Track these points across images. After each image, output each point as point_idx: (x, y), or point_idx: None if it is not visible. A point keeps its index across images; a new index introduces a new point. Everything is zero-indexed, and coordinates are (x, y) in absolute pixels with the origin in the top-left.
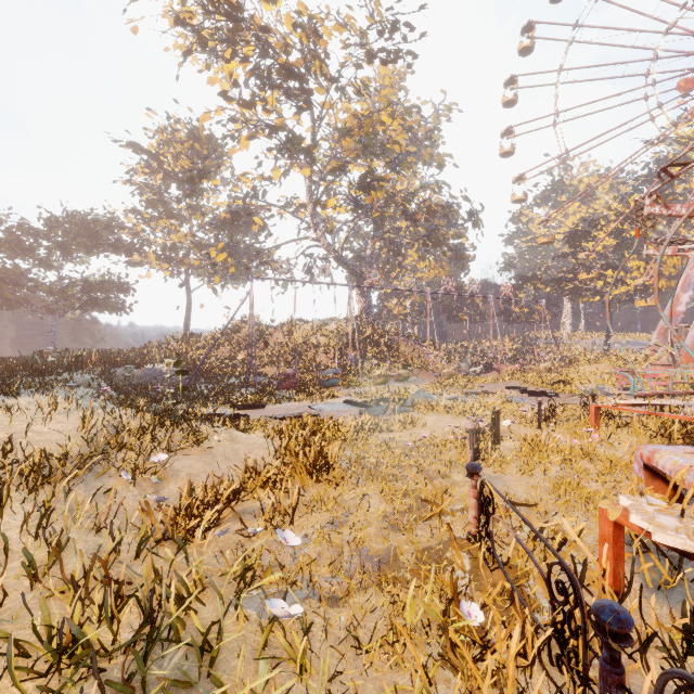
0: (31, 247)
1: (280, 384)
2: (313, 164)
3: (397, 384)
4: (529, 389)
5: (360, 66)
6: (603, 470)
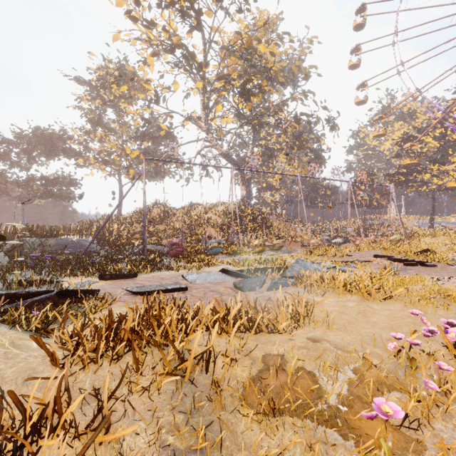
0: (6, 153)
1: (168, 252)
2: (205, 77)
3: (272, 252)
4: (399, 258)
5: None
6: None
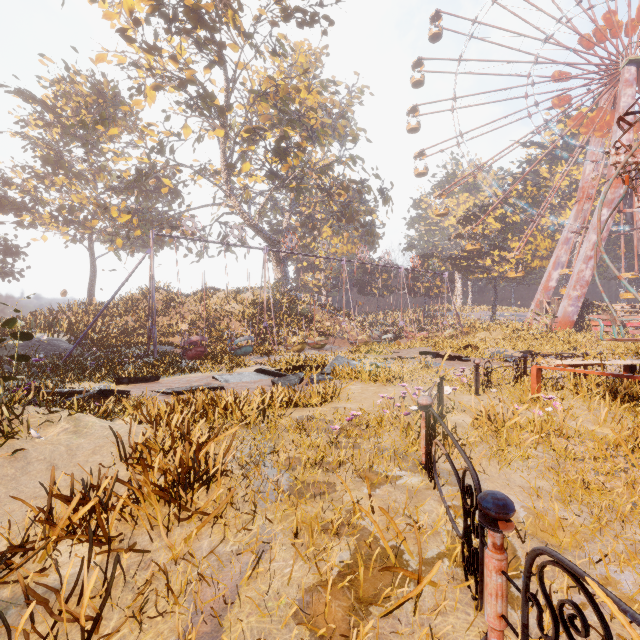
0: None
1: (185, 353)
2: (227, 125)
3: (313, 351)
4: (442, 354)
5: (276, 24)
6: (595, 452)
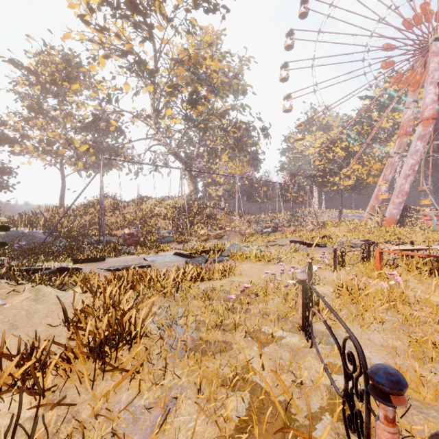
0: None
1: (125, 241)
2: (155, 83)
3: (215, 240)
4: (306, 242)
5: (189, 11)
6: (434, 316)
